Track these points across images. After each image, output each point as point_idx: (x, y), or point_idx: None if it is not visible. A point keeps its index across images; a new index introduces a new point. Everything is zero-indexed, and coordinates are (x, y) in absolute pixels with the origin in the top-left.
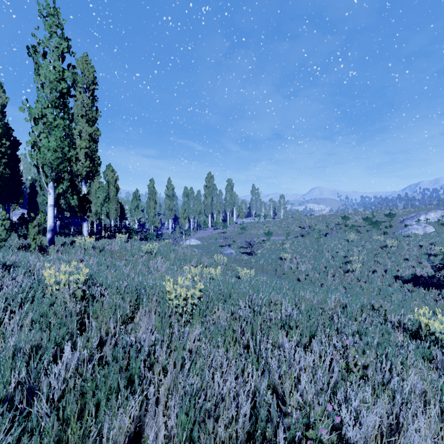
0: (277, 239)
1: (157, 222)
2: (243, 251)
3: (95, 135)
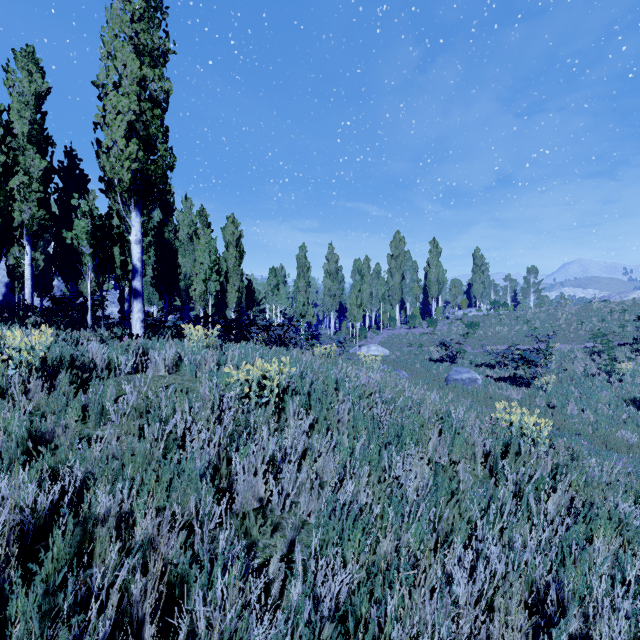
0: (567, 349)
1: (311, 314)
2: (494, 374)
3: (157, 91)
